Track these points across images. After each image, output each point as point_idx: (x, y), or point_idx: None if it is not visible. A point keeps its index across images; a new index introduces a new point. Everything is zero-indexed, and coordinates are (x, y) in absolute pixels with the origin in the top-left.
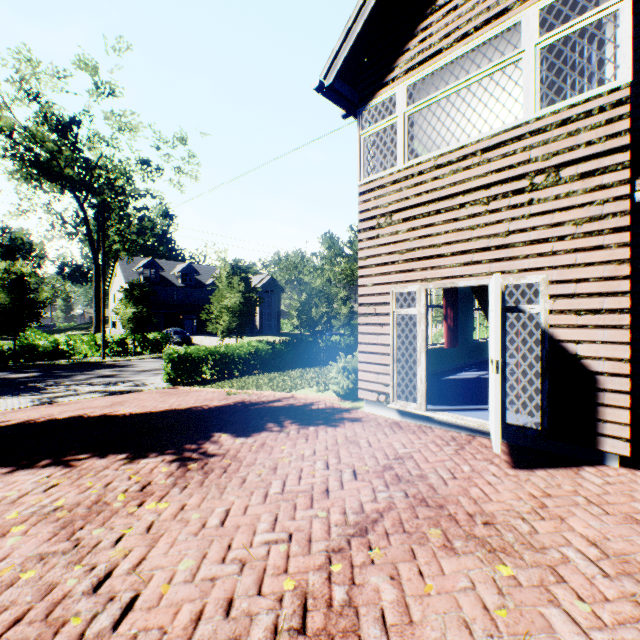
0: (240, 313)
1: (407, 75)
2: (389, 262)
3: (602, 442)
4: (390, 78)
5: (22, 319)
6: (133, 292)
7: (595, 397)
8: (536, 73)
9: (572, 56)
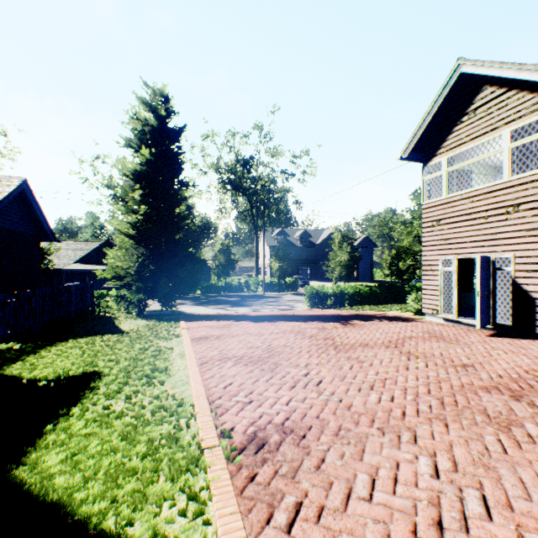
0: (347, 266)
1: (447, 152)
2: (438, 244)
3: (537, 329)
4: (438, 153)
5: (229, 270)
6: (278, 253)
7: (534, 309)
8: (509, 159)
9: (531, 148)
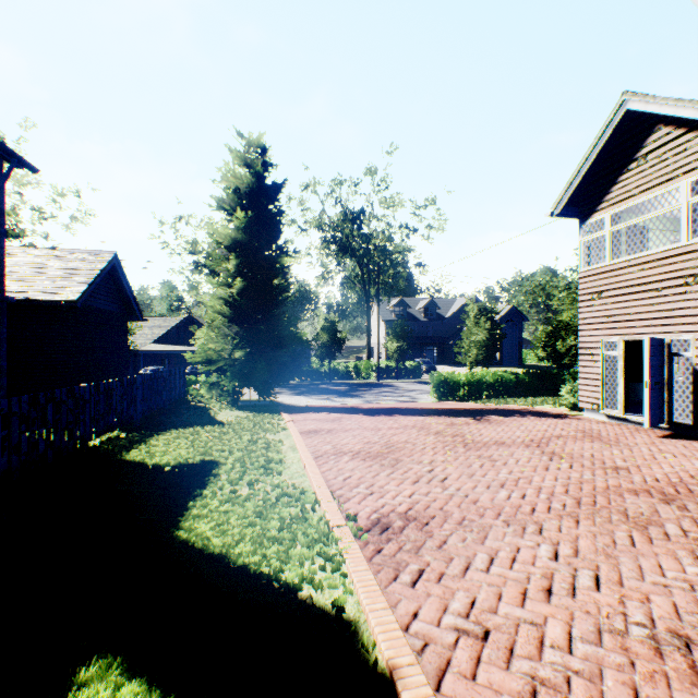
0: (485, 347)
1: (610, 207)
2: (599, 322)
3: None
4: (599, 208)
5: (334, 351)
6: (396, 330)
7: None
8: (689, 217)
9: None
